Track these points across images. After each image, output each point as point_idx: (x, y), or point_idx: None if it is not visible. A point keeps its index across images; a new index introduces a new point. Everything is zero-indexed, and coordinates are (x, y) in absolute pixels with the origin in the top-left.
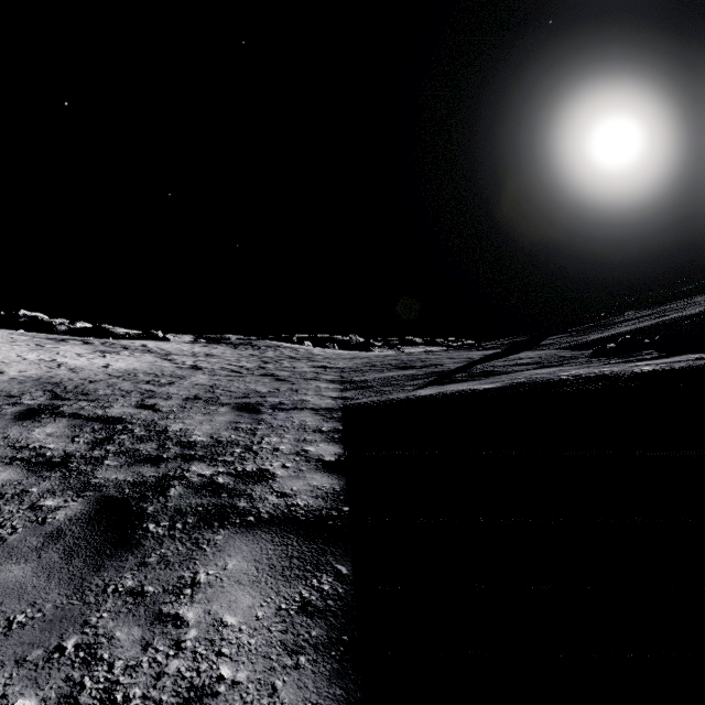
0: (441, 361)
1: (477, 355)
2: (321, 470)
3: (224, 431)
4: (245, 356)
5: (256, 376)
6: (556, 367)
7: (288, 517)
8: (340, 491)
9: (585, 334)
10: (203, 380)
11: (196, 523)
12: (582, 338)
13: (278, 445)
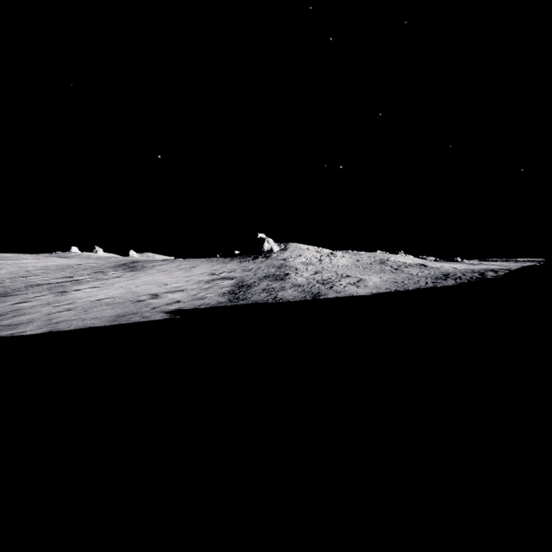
0: None
1: None
2: None
3: None
4: None
5: None
6: None
7: None
8: None
9: None
10: None
11: None
12: None
13: None
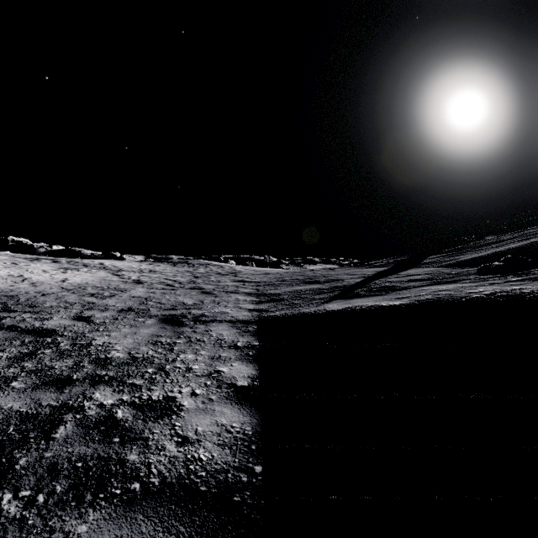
0: (340, 277)
1: (370, 271)
2: (232, 401)
3: (143, 345)
4: (181, 272)
5: (186, 289)
6: (453, 283)
7: (183, 484)
8: (252, 436)
9: (460, 254)
10: (140, 293)
11: (64, 495)
12: (458, 258)
13: (191, 364)
